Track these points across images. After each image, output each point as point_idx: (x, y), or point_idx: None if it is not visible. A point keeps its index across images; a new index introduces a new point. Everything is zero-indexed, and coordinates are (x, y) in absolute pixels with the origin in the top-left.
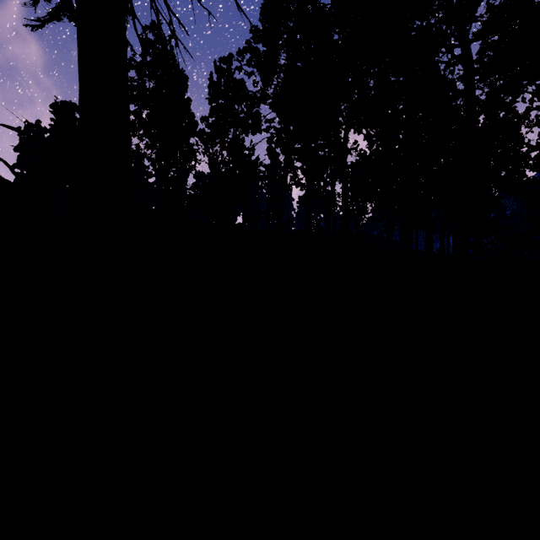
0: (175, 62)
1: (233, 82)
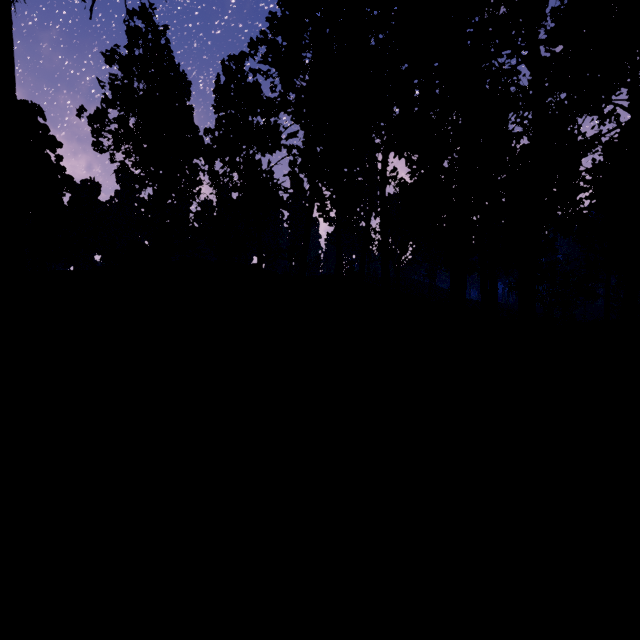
0: (171, 59)
1: (246, 87)
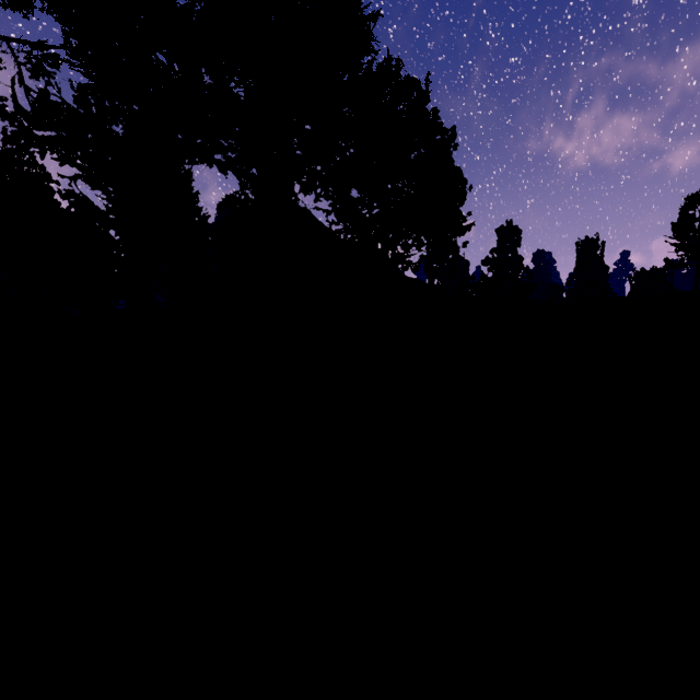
0: None
1: None
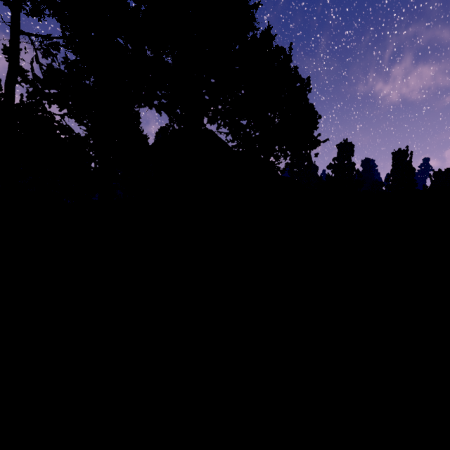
0: None
1: None
